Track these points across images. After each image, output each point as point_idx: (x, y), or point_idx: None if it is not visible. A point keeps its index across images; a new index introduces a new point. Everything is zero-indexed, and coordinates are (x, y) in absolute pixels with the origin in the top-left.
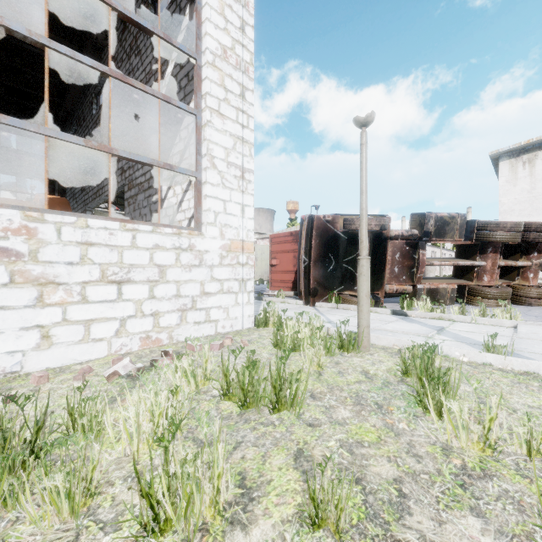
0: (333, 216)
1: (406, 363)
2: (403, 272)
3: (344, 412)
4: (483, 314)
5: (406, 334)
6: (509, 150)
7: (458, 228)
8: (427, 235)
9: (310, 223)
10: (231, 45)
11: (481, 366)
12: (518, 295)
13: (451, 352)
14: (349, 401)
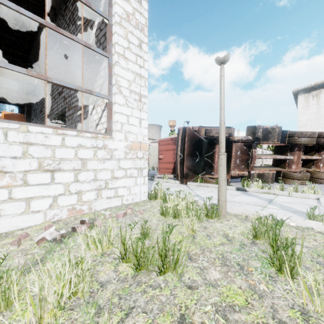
0: (198, 127)
1: (255, 229)
2: (242, 163)
3: (215, 274)
4: (295, 190)
5: (249, 205)
6: (304, 88)
7: (277, 135)
8: (257, 139)
9: (184, 132)
10: (132, 12)
11: (305, 229)
12: (313, 177)
13: (283, 219)
14: (217, 262)
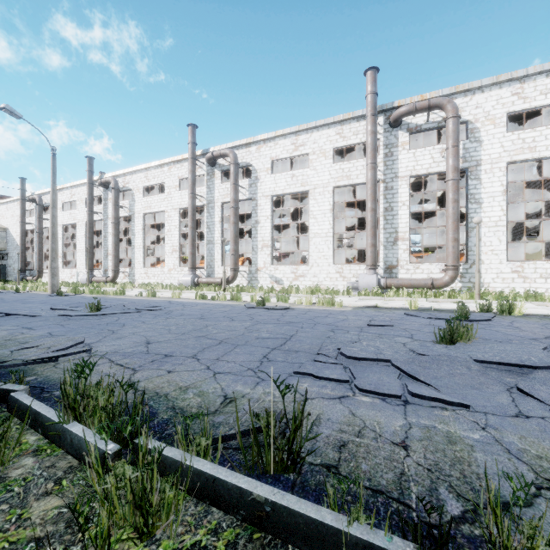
0: None
1: None
2: None
3: None
4: None
5: None
6: None
7: None
8: None
9: None
10: None
11: None
12: None
13: None
14: None
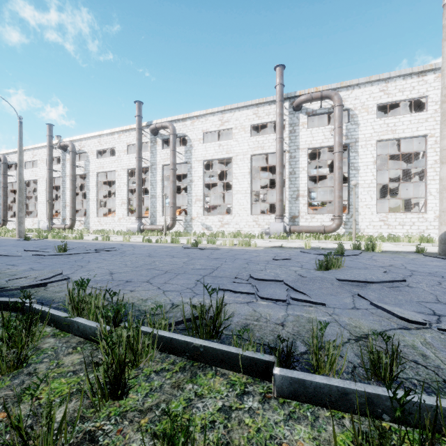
0: None
1: None
2: None
3: None
4: None
5: None
6: None
7: None
8: None
9: None
10: (438, 158)
11: None
12: None
13: None
14: None
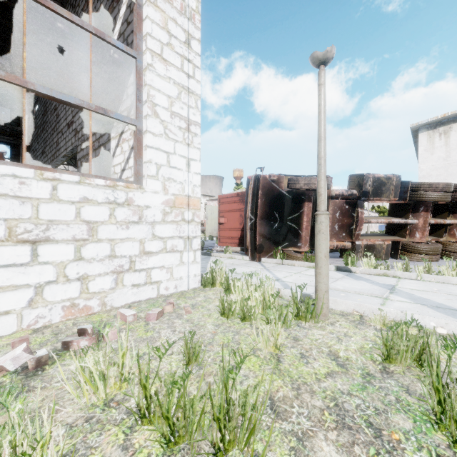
0: (278, 176)
1: (388, 346)
2: (343, 229)
3: (327, 451)
4: (428, 271)
5: (360, 295)
6: (427, 123)
7: (393, 188)
8: (365, 194)
9: (256, 183)
10: None
11: None
12: (446, 250)
13: (425, 322)
14: (328, 420)
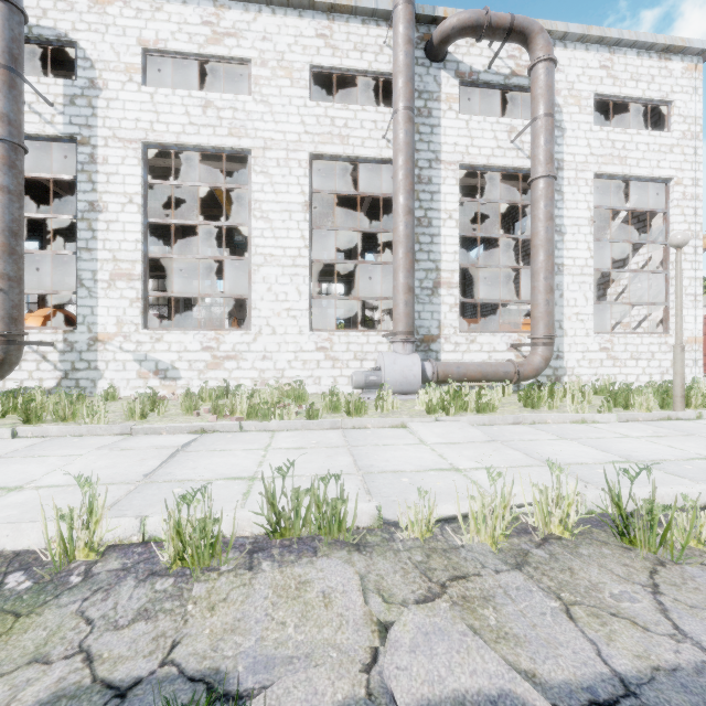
0: None
1: None
2: None
3: None
4: None
5: None
6: None
7: None
8: None
9: None
10: (687, 227)
11: None
12: None
13: None
14: None
